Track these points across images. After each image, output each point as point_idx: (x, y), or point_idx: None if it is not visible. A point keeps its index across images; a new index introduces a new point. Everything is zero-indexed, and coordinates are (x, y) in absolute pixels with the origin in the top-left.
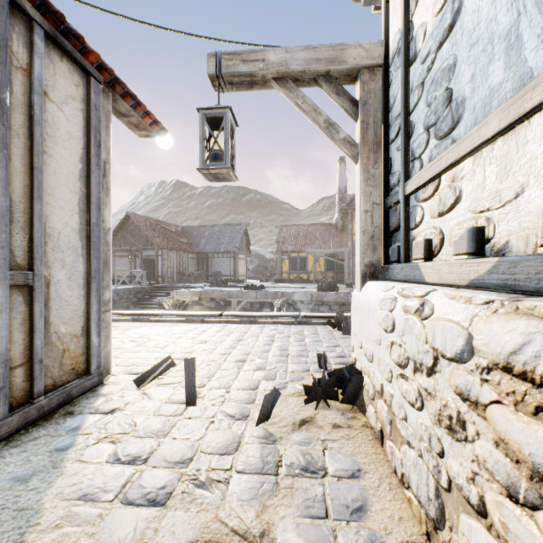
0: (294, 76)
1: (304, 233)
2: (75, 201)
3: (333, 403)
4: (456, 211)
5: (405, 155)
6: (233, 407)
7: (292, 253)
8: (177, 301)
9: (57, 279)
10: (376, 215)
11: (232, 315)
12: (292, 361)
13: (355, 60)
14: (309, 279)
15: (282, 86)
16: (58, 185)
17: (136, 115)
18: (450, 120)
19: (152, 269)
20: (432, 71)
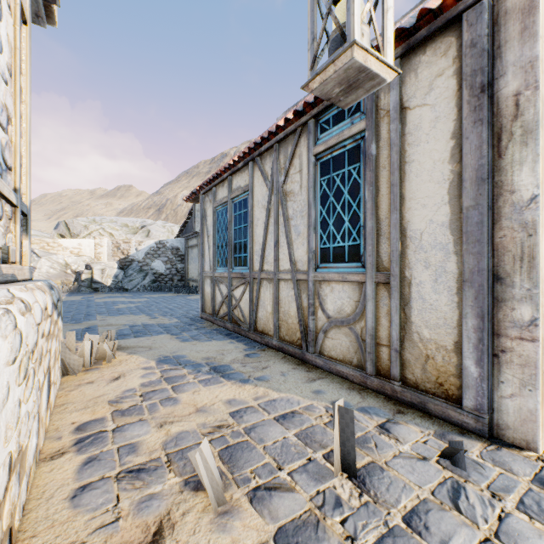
0: None
1: None
2: (444, 190)
3: None
4: None
5: None
6: (289, 504)
7: None
8: None
9: (419, 280)
10: None
11: None
12: None
13: None
14: None
15: None
16: (421, 185)
17: None
18: None
19: None
20: None
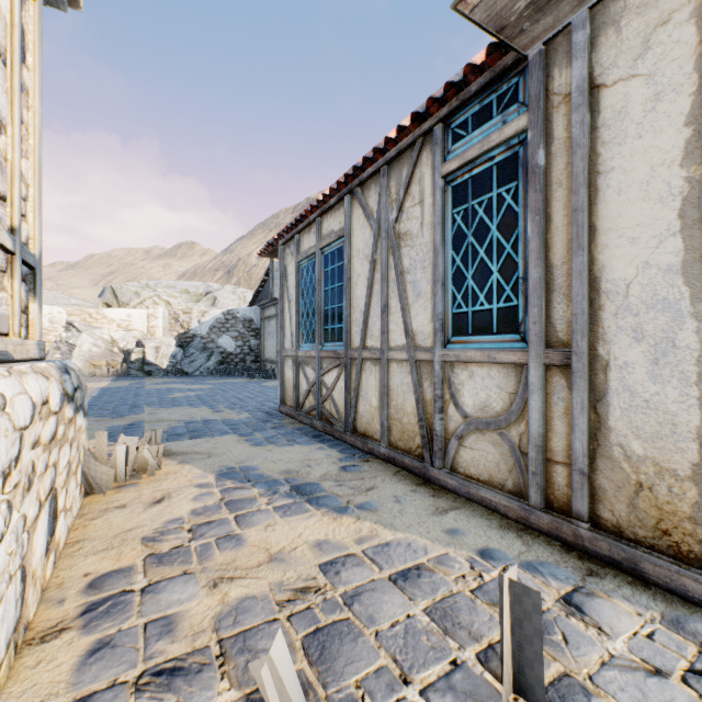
0: None
1: None
2: (671, 212)
3: None
4: None
5: None
6: None
7: None
8: None
9: (623, 361)
10: None
11: None
12: None
13: None
14: None
15: None
16: (627, 206)
17: None
18: None
19: None
20: None
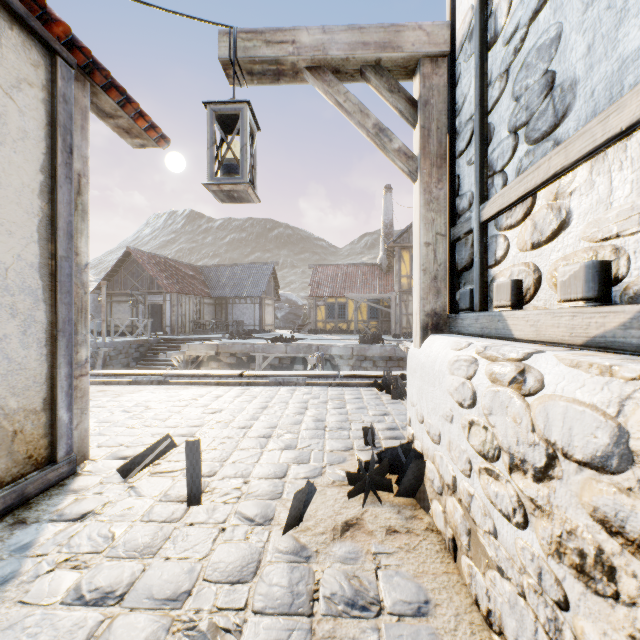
0: (334, 66)
1: (343, 275)
2: (33, 225)
3: (385, 496)
4: (560, 240)
5: (480, 169)
6: (253, 506)
7: (329, 298)
8: (189, 357)
9: (3, 333)
10: (440, 248)
11: (256, 375)
12: (330, 436)
13: (413, 46)
14: (349, 329)
15: (319, 78)
16: (6, 202)
17: (125, 116)
18: (552, 114)
19: (159, 317)
20: (522, 52)
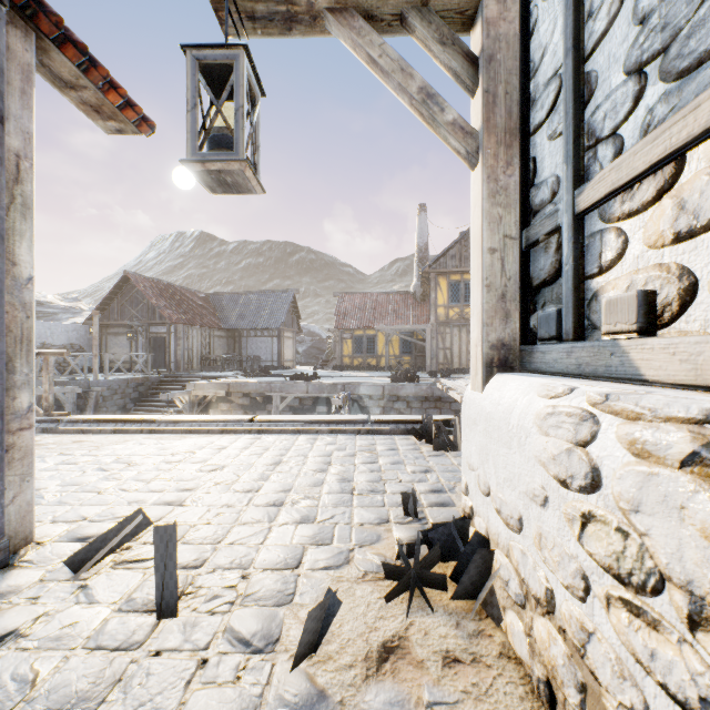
0: (366, 8)
1: (372, 304)
2: None
3: (436, 596)
4: None
5: (575, 138)
6: (251, 617)
7: (356, 330)
8: (196, 397)
9: None
10: (509, 256)
11: (269, 420)
12: (360, 503)
13: None
14: (379, 365)
15: (345, 23)
16: None
17: (91, 87)
18: None
19: (163, 352)
20: None
